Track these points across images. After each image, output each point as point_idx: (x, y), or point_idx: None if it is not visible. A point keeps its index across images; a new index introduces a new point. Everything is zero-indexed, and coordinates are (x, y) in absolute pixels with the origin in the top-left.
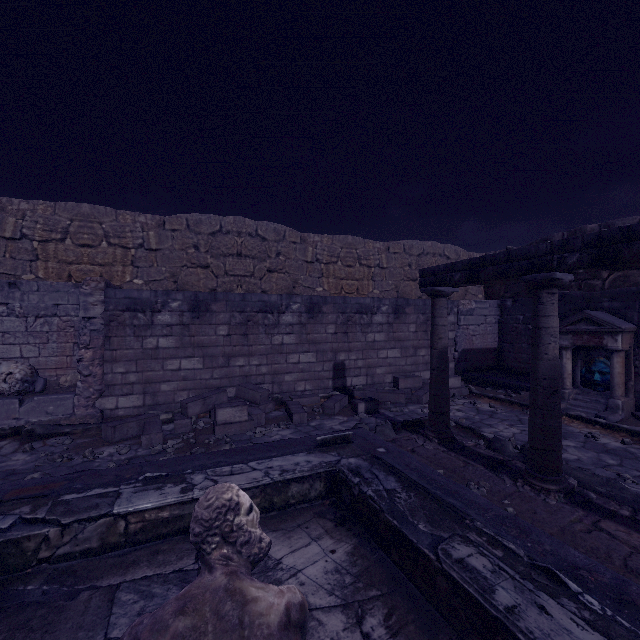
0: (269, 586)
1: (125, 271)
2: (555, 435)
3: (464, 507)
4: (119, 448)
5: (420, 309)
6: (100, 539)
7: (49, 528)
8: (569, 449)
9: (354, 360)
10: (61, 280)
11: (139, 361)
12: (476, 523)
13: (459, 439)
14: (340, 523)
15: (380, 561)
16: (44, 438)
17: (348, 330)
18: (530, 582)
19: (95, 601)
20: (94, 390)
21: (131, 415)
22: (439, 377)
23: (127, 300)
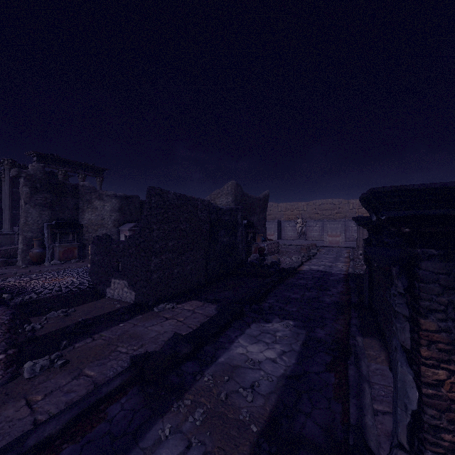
0: None
1: None
2: None
3: None
4: None
5: None
6: None
7: None
8: None
9: None
10: None
11: None
12: None
13: None
14: None
15: None
16: None
17: None
18: None
19: None
20: None
21: None
22: None
23: None
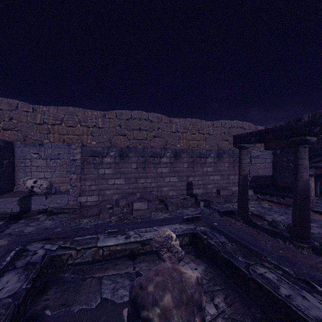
0: (188, 269)
1: (88, 138)
2: (307, 219)
3: (260, 251)
4: (90, 219)
5: (230, 155)
6: (92, 257)
7: (72, 251)
8: (313, 228)
9: (197, 181)
10: (60, 142)
11: (96, 180)
12: (267, 258)
13: (253, 221)
14: (198, 257)
15: (219, 274)
16: (57, 214)
17: (194, 166)
18: (297, 285)
19: (94, 282)
20: (77, 193)
21: (93, 205)
22: (243, 189)
23: (91, 151)
